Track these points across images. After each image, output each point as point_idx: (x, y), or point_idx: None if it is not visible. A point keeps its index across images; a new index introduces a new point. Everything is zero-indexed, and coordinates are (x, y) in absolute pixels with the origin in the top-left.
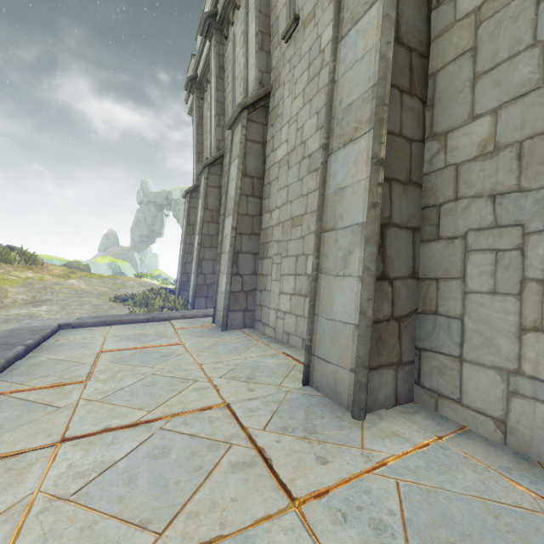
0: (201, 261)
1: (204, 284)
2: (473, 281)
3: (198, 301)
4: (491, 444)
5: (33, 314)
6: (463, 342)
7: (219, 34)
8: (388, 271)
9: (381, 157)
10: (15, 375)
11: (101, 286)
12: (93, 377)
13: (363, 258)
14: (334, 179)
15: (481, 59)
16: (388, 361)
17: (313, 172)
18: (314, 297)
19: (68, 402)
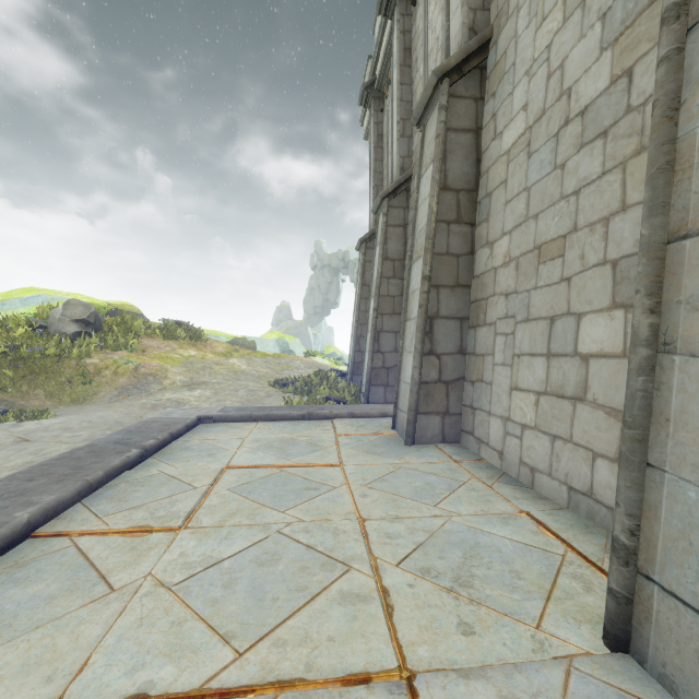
0: (379, 334)
1: (382, 367)
2: None
3: (374, 391)
4: None
5: (182, 399)
6: None
7: (404, 2)
8: None
9: None
10: (106, 498)
11: (263, 367)
12: (193, 521)
13: None
14: None
15: None
16: None
17: (592, 140)
18: (645, 418)
19: (131, 577)
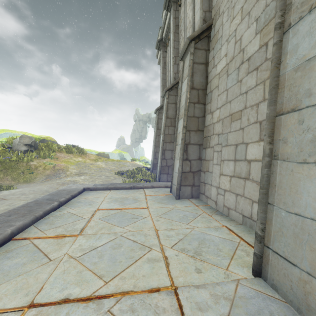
0: (164, 151)
1: (166, 165)
2: None
3: (162, 176)
4: None
5: (76, 180)
6: None
7: (175, 4)
8: None
9: None
10: (44, 223)
11: (112, 166)
12: (83, 232)
13: None
14: (294, 55)
15: None
16: None
17: (252, 71)
18: (267, 185)
19: (58, 255)
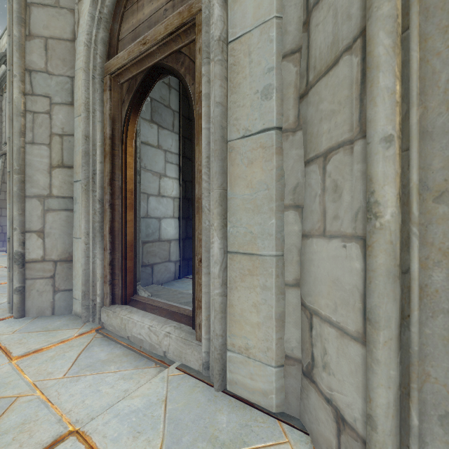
0: None
1: (1, 232)
2: None
3: None
4: None
5: None
6: None
7: None
8: None
9: None
10: None
11: None
12: None
13: None
14: None
15: None
16: None
17: None
18: None
19: None
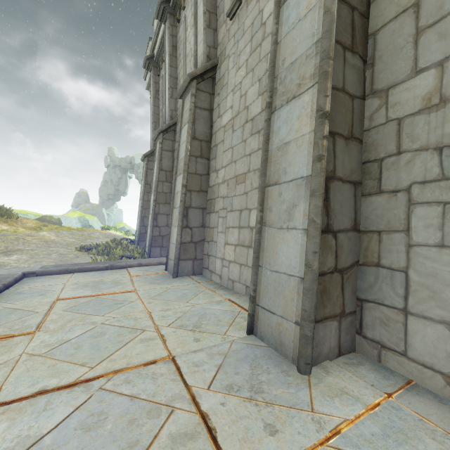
0: (157, 215)
1: (159, 235)
2: (419, 234)
3: (154, 250)
4: (442, 401)
5: (2, 262)
6: (408, 295)
7: (172, 17)
8: (332, 224)
9: (326, 110)
10: None
11: (69, 237)
12: (42, 328)
13: (308, 211)
14: (277, 135)
15: (425, 14)
16: (331, 313)
17: (255, 133)
18: (258, 249)
19: (10, 357)
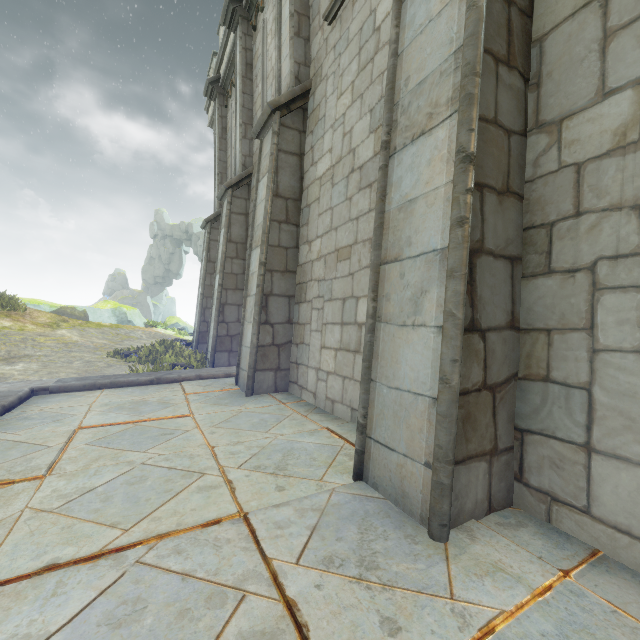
0: (223, 306)
1: (227, 335)
2: (608, 334)
3: (219, 356)
4: None
5: (2, 374)
6: (592, 424)
7: (246, 23)
8: (480, 319)
9: (470, 151)
10: None
11: (99, 338)
12: (56, 470)
13: (444, 300)
14: (398, 189)
15: (617, 9)
16: (478, 450)
17: (365, 188)
18: (370, 356)
19: (6, 514)
